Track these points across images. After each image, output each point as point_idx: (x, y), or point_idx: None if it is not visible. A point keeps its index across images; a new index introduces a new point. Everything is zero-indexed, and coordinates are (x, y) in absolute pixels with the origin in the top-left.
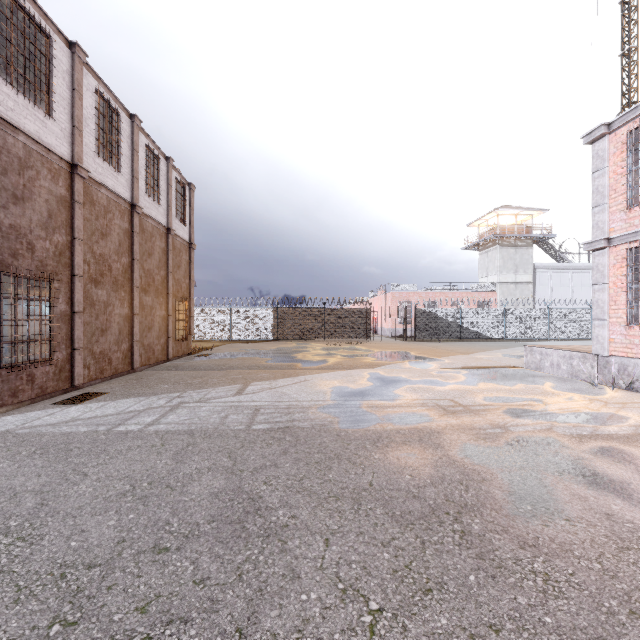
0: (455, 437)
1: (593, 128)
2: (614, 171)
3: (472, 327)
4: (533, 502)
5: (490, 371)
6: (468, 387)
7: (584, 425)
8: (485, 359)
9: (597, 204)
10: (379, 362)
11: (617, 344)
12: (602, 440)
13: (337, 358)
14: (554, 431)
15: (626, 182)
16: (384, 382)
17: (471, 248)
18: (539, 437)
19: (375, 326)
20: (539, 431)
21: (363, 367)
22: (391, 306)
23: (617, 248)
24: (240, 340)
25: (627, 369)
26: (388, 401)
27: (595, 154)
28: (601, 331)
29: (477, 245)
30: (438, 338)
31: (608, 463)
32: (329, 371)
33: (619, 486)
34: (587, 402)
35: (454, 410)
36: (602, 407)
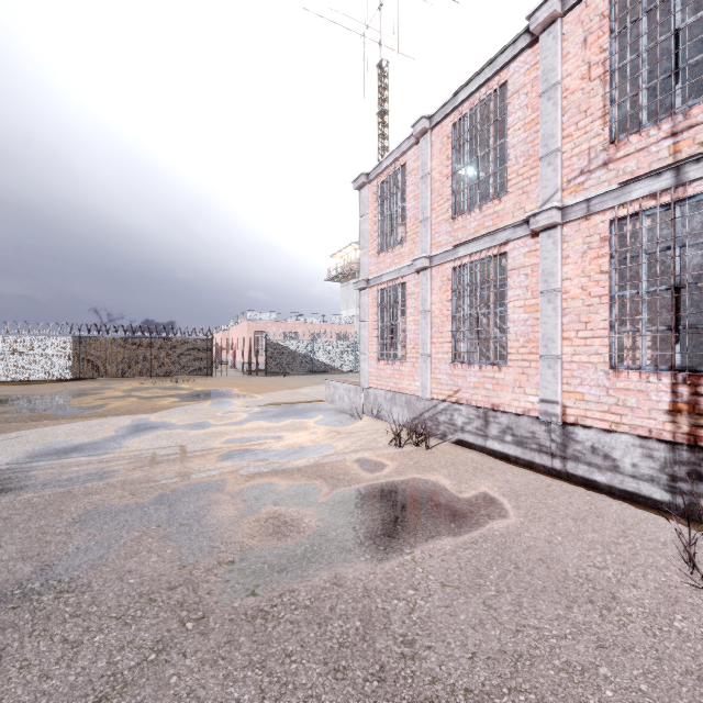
0: (102, 497)
1: (358, 175)
2: (372, 218)
3: (324, 360)
4: (56, 575)
5: (285, 407)
6: (229, 428)
7: (279, 461)
8: (303, 394)
9: (362, 247)
10: (174, 404)
11: (373, 377)
12: (270, 476)
13: (126, 401)
14: (237, 472)
15: (376, 230)
16: (134, 430)
17: (335, 280)
18: (209, 482)
19: (234, 359)
20: (221, 474)
21: (144, 411)
22: (247, 337)
23: (373, 289)
24: (15, 381)
25: (378, 399)
26: (93, 457)
27: (362, 200)
28: (364, 365)
29: (339, 277)
30: (284, 372)
31: (234, 503)
32: (80, 420)
33: (201, 530)
34: (323, 434)
35: (163, 460)
36: (328, 439)
